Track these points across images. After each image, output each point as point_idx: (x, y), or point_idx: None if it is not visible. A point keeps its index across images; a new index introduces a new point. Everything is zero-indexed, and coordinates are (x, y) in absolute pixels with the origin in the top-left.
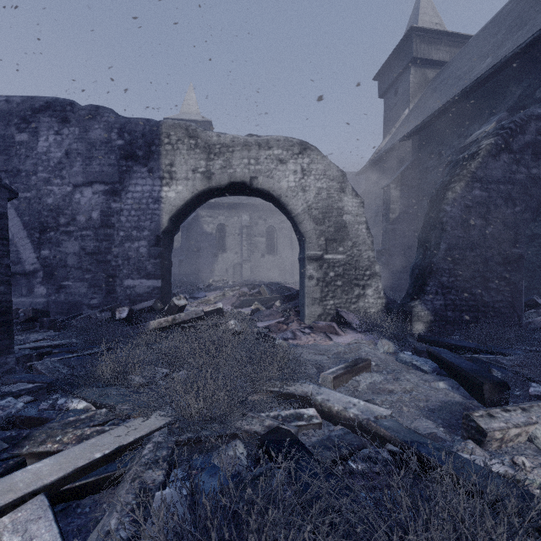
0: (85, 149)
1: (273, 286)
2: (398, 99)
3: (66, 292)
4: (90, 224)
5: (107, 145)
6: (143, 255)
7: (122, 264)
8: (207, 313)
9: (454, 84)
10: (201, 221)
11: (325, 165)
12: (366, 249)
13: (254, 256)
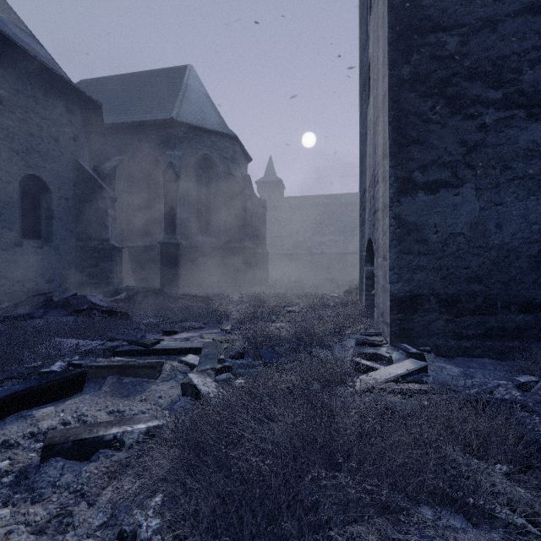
0: None
1: None
2: None
3: None
4: None
5: None
6: None
7: None
8: None
9: None
10: None
11: None
12: None
13: None
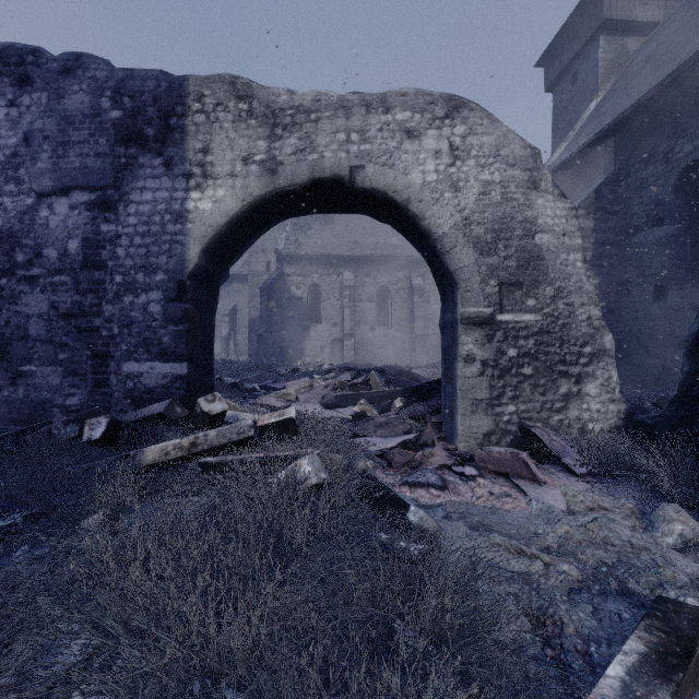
0: (57, 128)
1: (389, 373)
2: (577, 88)
3: (27, 383)
4: (64, 263)
5: (94, 121)
6: (155, 318)
7: (118, 333)
8: (265, 428)
9: (692, 38)
10: (287, 282)
11: (497, 136)
12: (584, 302)
13: (360, 329)
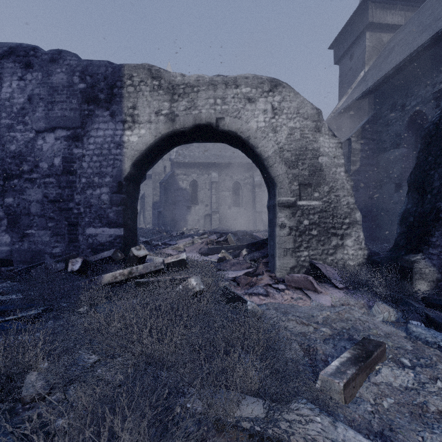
0: (47, 93)
1: (239, 235)
2: (353, 63)
3: (29, 240)
4: (52, 171)
5: (69, 89)
6: (105, 202)
7: (83, 211)
8: (169, 264)
9: (417, 38)
10: (177, 179)
11: (298, 102)
12: (345, 195)
13: (222, 208)
